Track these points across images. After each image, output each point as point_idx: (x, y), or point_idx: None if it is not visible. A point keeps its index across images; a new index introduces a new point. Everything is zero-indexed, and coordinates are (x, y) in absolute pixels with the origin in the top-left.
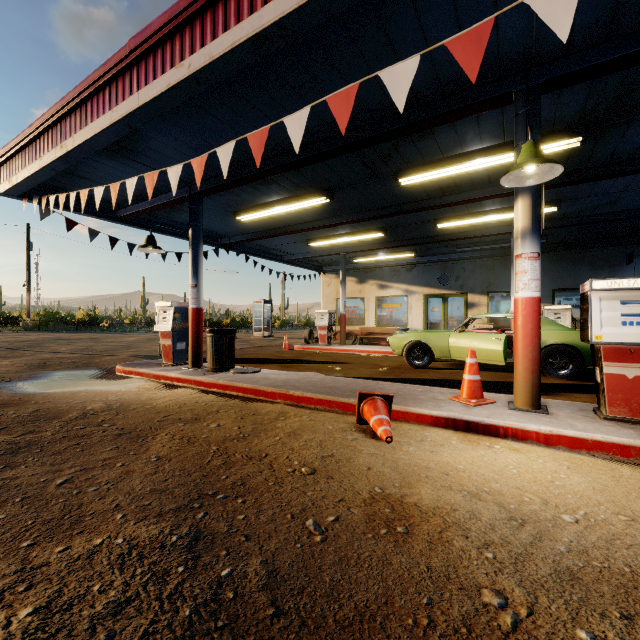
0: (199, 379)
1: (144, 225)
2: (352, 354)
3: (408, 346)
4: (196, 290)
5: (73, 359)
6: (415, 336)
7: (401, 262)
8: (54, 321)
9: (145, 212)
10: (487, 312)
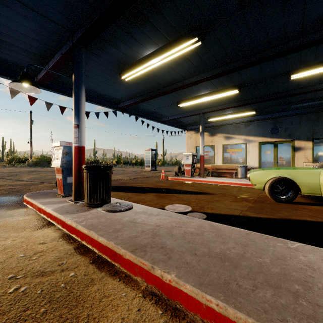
0: (63, 219)
1: (59, 90)
2: (210, 184)
3: (271, 182)
4: (77, 130)
5: (17, 186)
6: (278, 173)
7: (241, 120)
8: (43, 161)
9: (51, 74)
10: (312, 154)
